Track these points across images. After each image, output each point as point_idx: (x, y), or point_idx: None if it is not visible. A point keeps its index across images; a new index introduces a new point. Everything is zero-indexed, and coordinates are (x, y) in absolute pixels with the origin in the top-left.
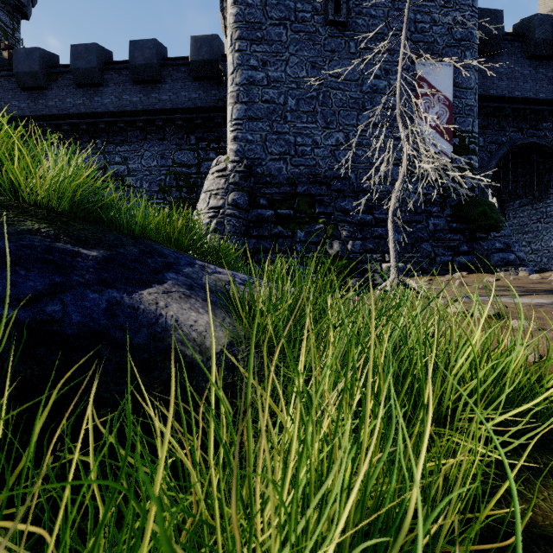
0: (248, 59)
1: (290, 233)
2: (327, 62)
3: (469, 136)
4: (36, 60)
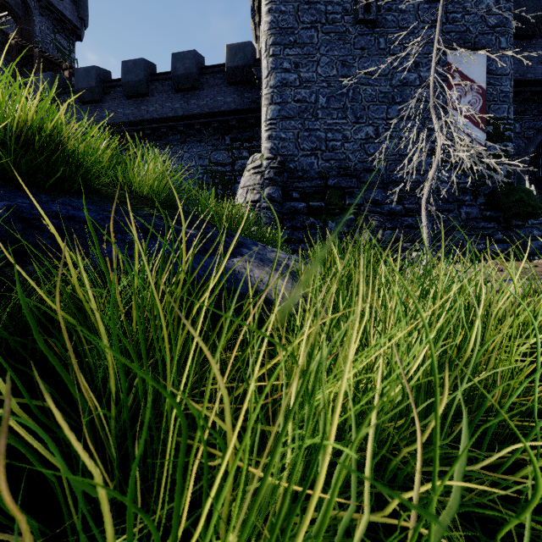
0: (281, 62)
1: (322, 224)
2: (356, 60)
3: (504, 122)
4: (93, 77)
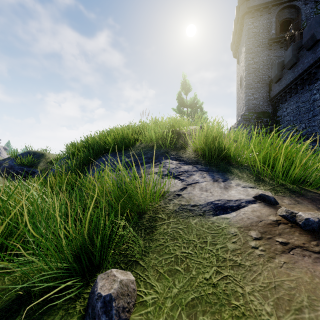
0: None
1: None
2: None
3: None
4: (312, 27)
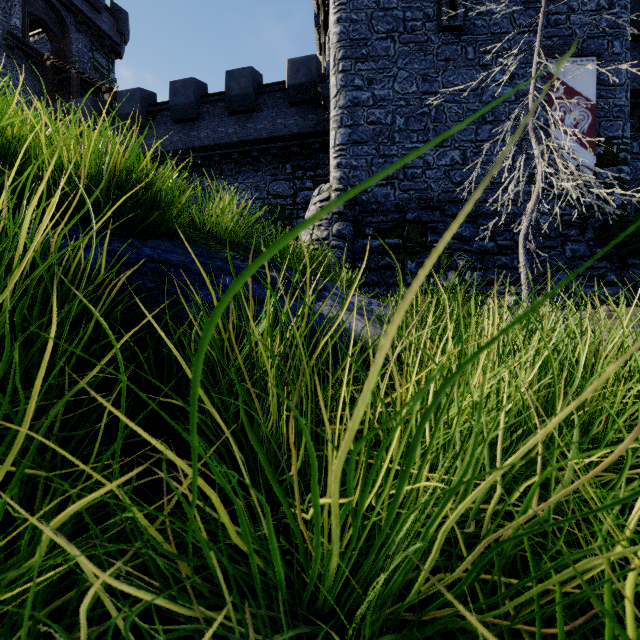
0: (352, 79)
1: (400, 265)
2: (440, 73)
3: (618, 142)
4: (138, 101)
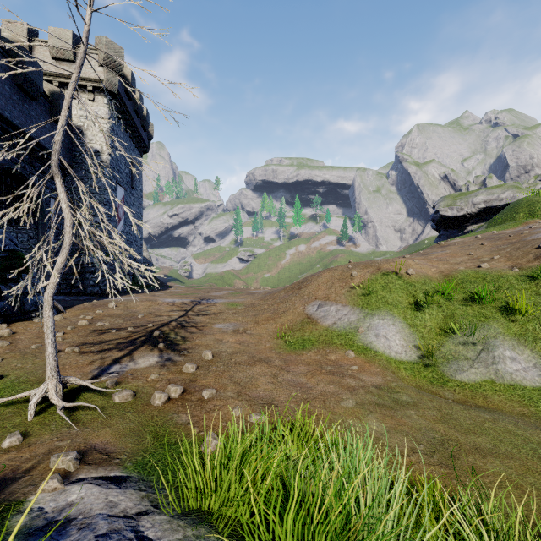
0: None
1: None
2: None
3: None
4: None
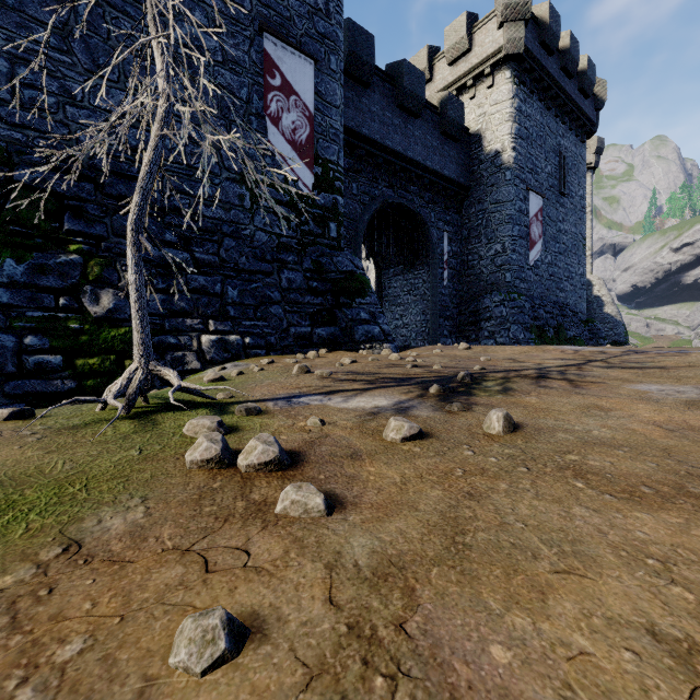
0: None
1: None
2: None
3: (335, 168)
4: None
